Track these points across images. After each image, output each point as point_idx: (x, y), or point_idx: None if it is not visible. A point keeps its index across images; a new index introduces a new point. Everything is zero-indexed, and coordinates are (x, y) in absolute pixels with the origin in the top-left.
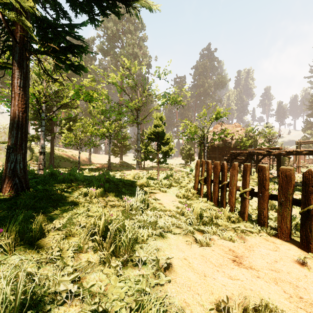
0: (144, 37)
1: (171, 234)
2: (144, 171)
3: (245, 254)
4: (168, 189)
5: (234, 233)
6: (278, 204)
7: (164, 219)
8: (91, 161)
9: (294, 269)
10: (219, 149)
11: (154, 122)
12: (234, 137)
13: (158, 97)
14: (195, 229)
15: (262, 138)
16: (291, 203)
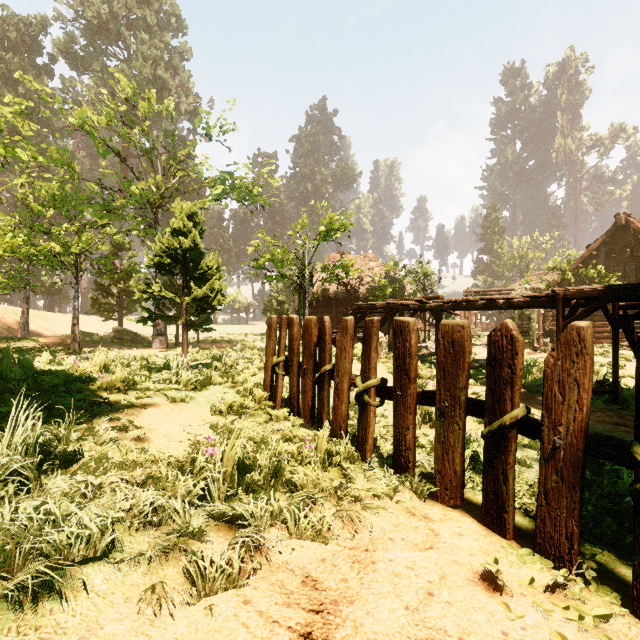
0: (184, 49)
1: (99, 569)
2: (169, 352)
3: (348, 589)
4: (198, 392)
5: (334, 506)
6: (436, 416)
7: (106, 501)
8: (34, 330)
9: (476, 612)
10: (339, 302)
11: (172, 225)
12: (365, 279)
13: (209, 182)
14: (217, 518)
15: (412, 282)
16: (464, 410)
